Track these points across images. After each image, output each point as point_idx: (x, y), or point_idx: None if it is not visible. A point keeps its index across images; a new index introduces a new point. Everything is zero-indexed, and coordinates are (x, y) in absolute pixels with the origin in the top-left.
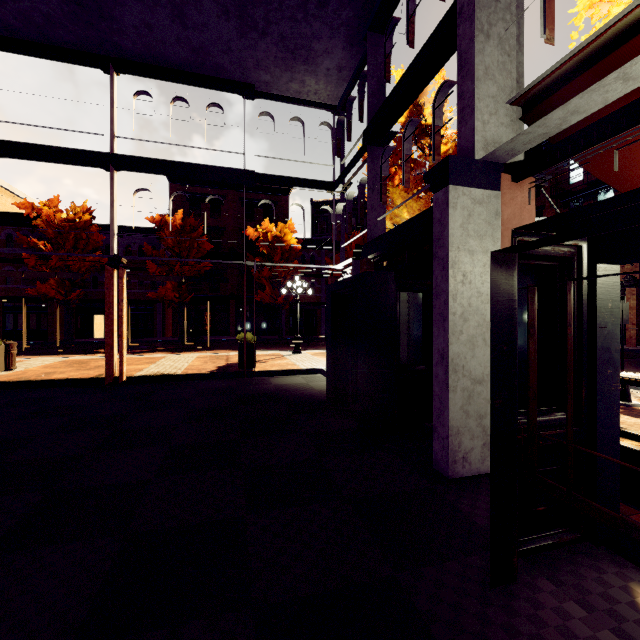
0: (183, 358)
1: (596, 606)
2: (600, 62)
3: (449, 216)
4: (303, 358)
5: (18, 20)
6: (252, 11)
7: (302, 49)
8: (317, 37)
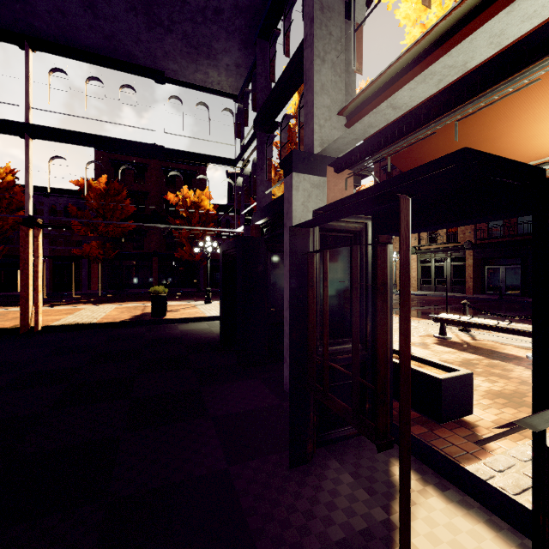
0: (102, 309)
1: (362, 475)
2: (385, 92)
3: (293, 196)
4: (212, 307)
5: None
6: (157, 10)
7: (204, 46)
8: (216, 38)
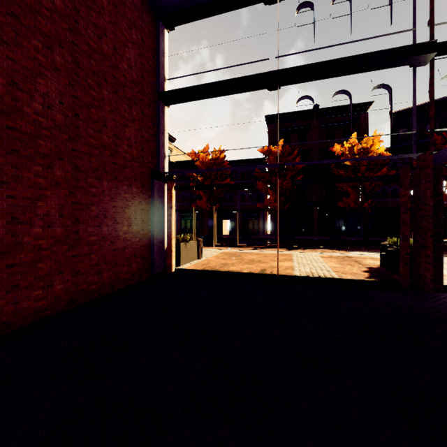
0: (310, 257)
1: None
2: None
3: None
4: None
5: None
6: None
7: None
8: None
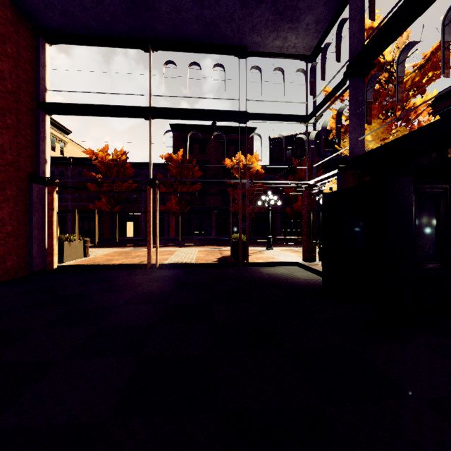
0: (190, 251)
1: None
2: None
3: None
4: (277, 253)
5: (94, 21)
6: None
7: (289, 10)
8: None
